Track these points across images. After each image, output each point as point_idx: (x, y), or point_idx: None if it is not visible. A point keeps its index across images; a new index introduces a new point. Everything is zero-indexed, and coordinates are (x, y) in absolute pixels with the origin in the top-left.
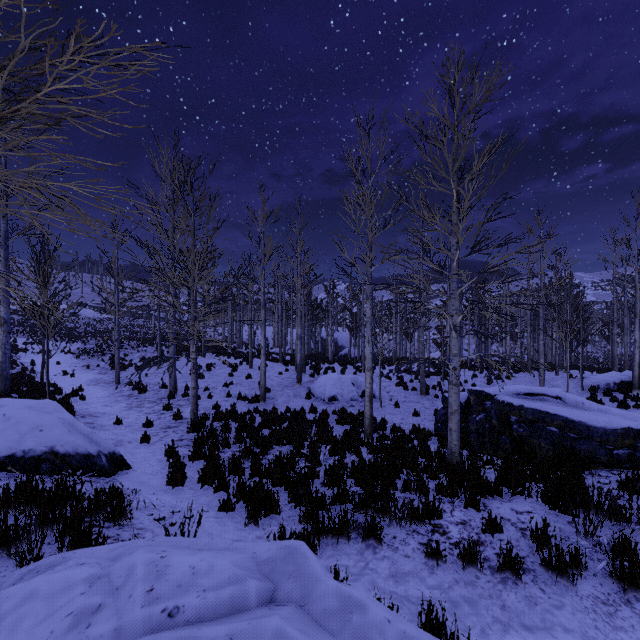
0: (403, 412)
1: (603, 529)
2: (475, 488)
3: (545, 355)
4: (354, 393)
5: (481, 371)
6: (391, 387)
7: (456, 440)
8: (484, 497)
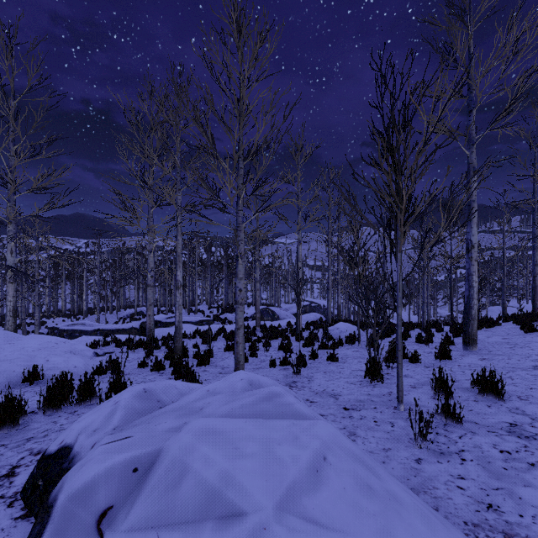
0: None
1: None
2: None
3: None
4: None
5: (69, 317)
6: None
7: None
8: None
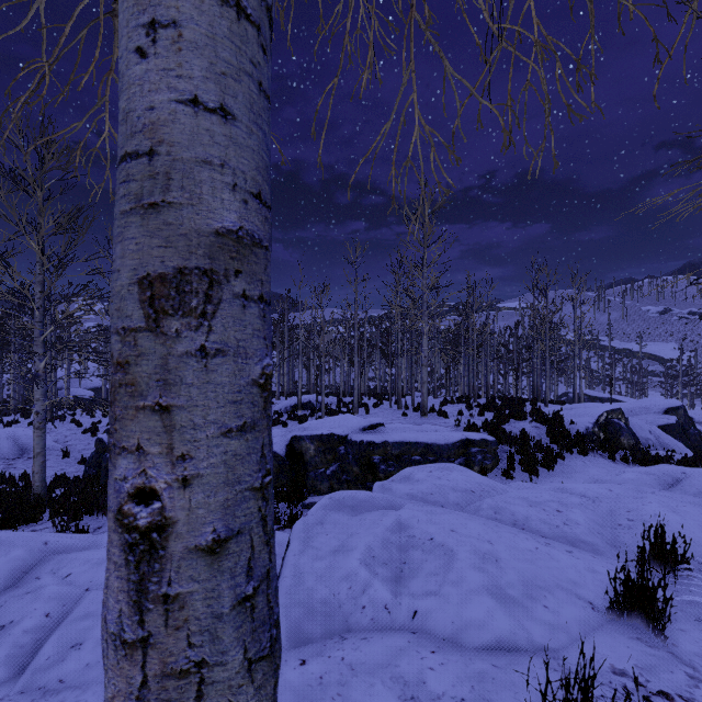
0: (71, 462)
1: (94, 523)
2: (8, 522)
3: (282, 385)
4: (5, 450)
5: None
6: (76, 435)
7: (39, 481)
8: (16, 527)
